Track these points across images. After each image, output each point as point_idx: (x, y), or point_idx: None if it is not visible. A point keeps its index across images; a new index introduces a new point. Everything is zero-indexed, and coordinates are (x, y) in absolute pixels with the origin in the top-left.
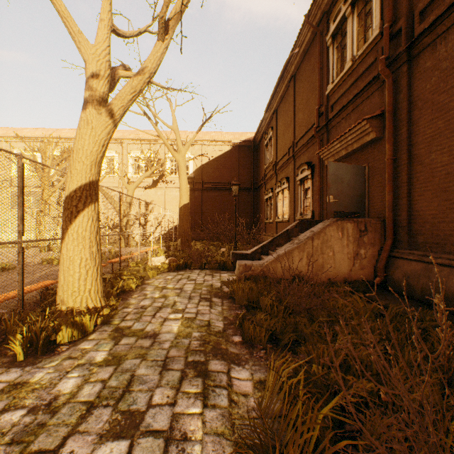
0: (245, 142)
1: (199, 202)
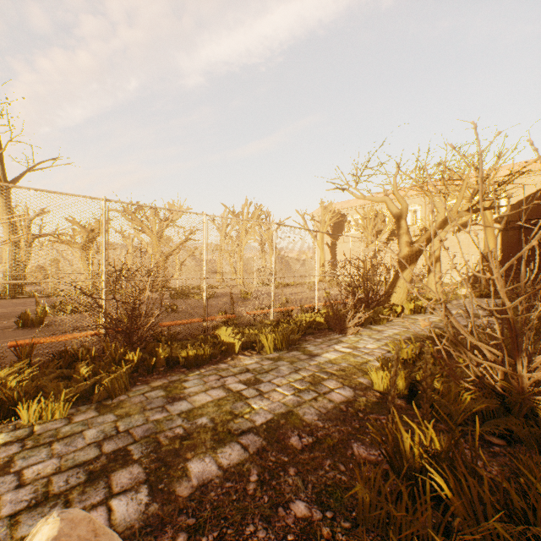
0: None
1: (514, 242)
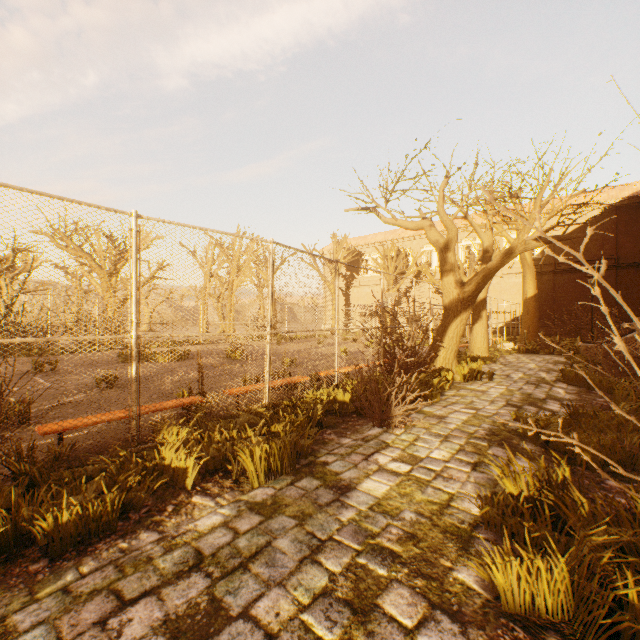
0: (627, 199)
1: (549, 288)
